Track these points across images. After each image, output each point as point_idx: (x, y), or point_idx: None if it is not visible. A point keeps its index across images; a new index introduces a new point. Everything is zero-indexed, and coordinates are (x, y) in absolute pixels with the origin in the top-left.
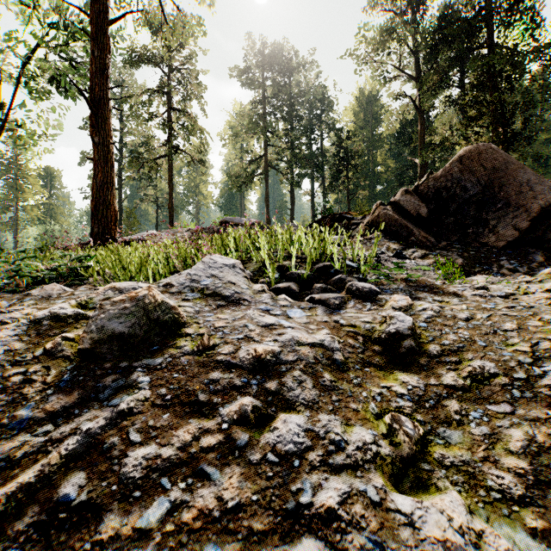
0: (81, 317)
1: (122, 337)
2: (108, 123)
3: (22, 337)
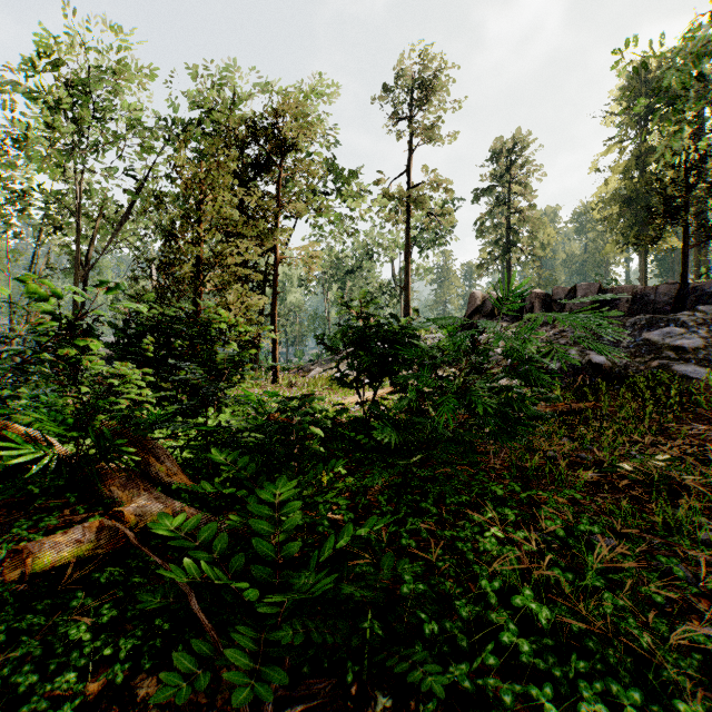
0: None
1: None
2: (408, 291)
3: None
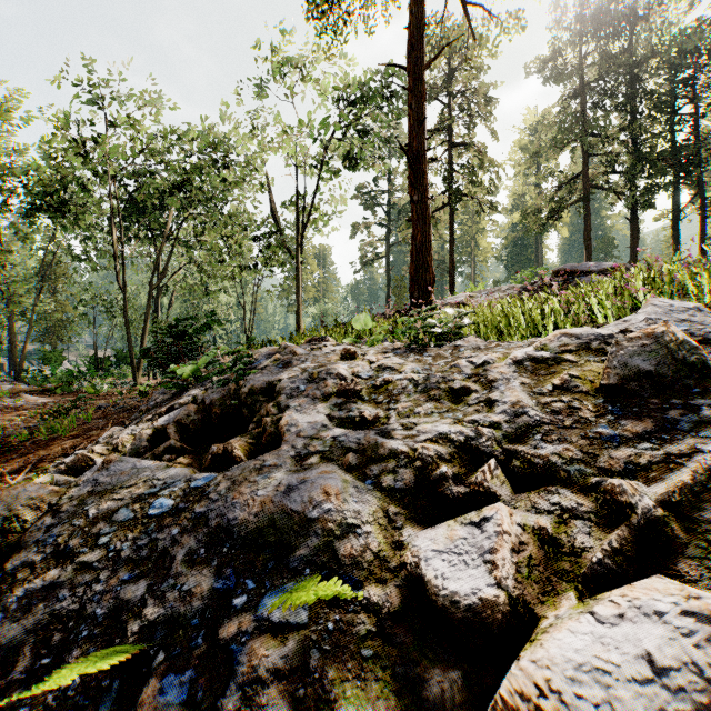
0: (559, 360)
1: (650, 376)
2: (425, 177)
3: (520, 374)
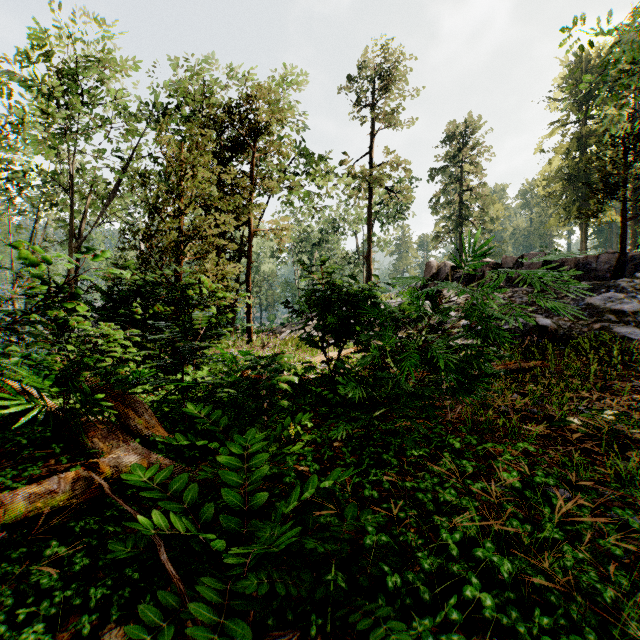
0: None
1: None
2: (370, 261)
3: None
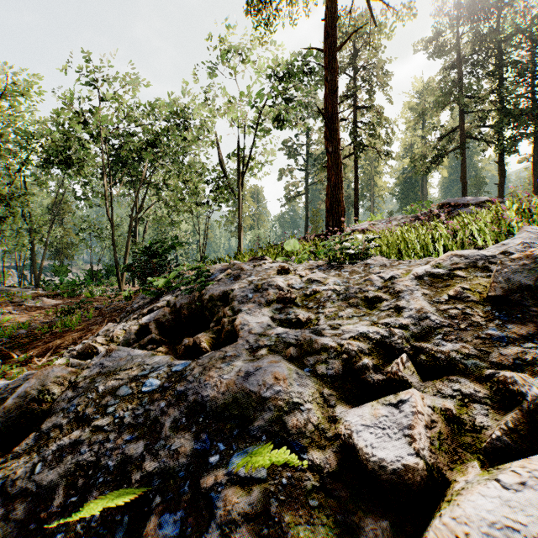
0: (452, 275)
1: (529, 289)
2: (337, 133)
3: (421, 286)
